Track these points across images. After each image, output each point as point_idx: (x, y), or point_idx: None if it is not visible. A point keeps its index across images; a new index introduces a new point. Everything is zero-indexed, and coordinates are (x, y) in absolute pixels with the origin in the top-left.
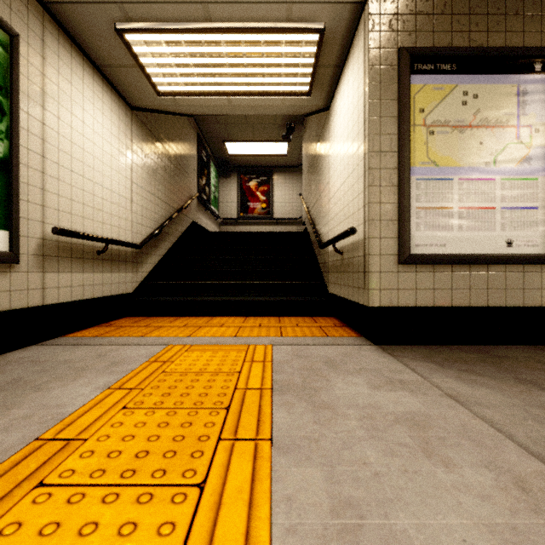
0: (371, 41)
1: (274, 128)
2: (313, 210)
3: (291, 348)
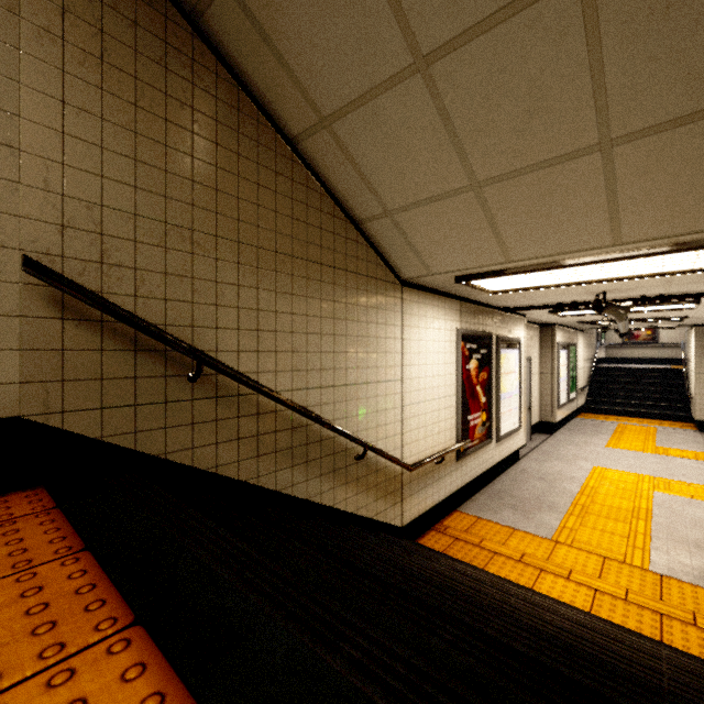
0: (695, 340)
1: None
2: (687, 363)
3: (663, 429)
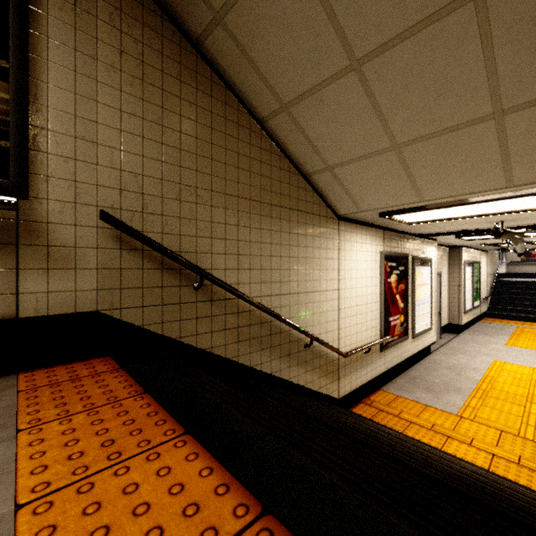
0: None
1: None
2: None
3: None
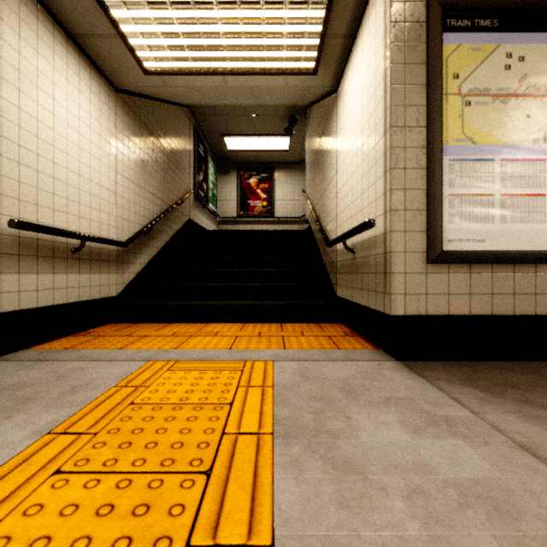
0: None
1: (275, 120)
2: (318, 206)
3: (297, 366)
